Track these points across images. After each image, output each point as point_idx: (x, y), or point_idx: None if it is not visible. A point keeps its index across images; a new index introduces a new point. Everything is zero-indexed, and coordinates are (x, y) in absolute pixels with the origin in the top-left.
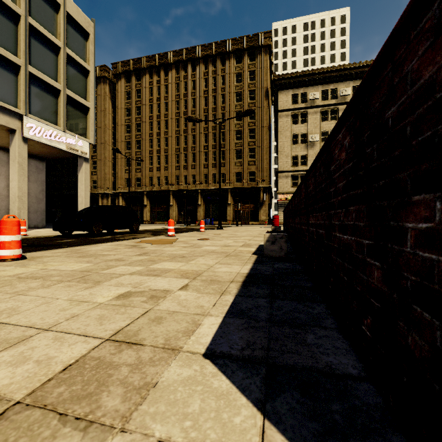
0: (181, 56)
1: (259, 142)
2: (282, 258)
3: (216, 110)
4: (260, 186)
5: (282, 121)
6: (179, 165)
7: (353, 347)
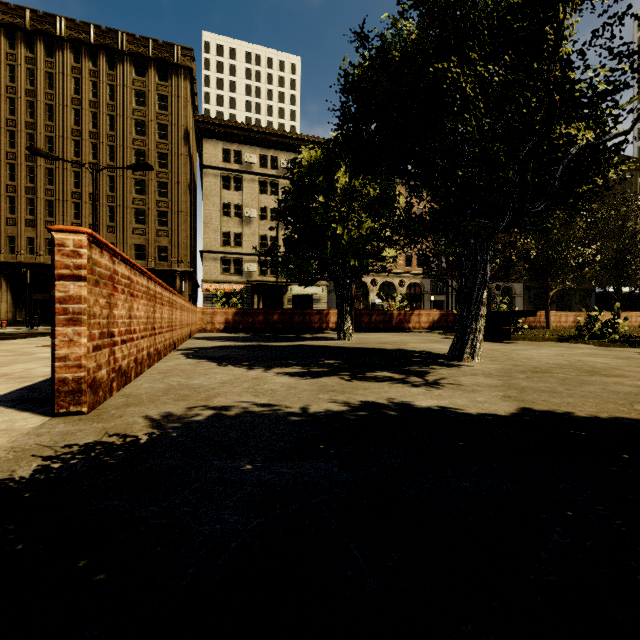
0: (22, 19)
1: (174, 204)
2: None
3: (98, 138)
4: (176, 269)
5: (209, 182)
6: (17, 217)
7: None
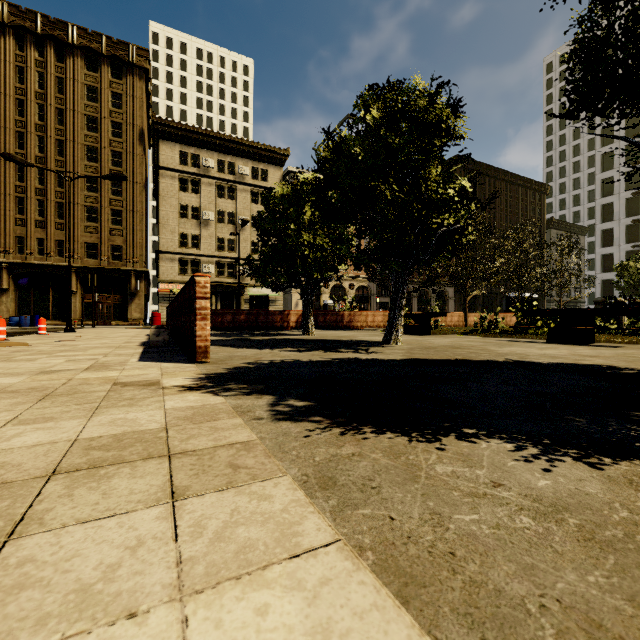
0: None
1: (129, 204)
2: (166, 346)
3: (45, 131)
4: (131, 269)
5: (166, 183)
6: None
7: (188, 357)
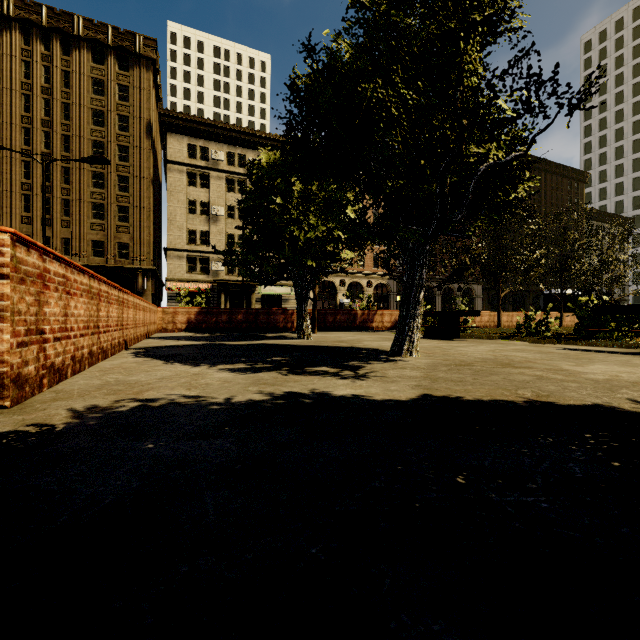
0: None
1: (136, 200)
2: None
3: (51, 126)
4: (138, 267)
5: (174, 178)
6: None
7: None
